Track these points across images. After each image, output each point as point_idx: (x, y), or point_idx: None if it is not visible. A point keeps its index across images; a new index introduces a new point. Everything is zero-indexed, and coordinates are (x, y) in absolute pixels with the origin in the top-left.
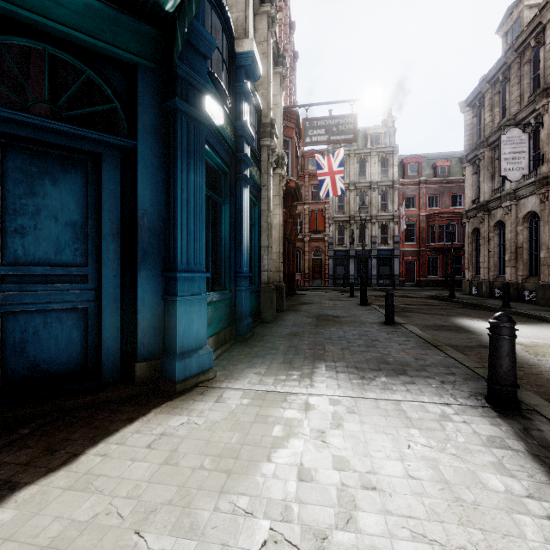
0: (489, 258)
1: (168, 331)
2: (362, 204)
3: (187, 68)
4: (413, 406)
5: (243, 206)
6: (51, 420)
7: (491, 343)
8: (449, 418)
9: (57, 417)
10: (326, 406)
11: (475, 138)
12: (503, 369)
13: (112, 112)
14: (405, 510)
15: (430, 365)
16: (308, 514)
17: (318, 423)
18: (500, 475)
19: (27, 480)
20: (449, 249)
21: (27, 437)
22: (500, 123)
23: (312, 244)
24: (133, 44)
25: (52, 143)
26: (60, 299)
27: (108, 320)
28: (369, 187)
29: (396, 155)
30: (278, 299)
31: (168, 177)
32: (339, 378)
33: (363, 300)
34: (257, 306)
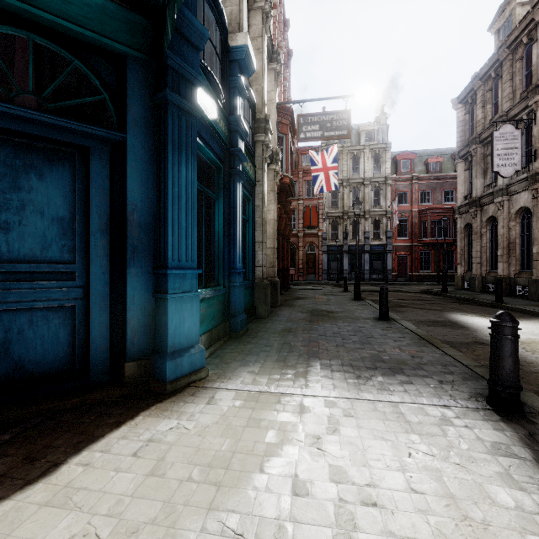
0: (481, 253)
1: (158, 329)
2: (355, 200)
3: (178, 59)
4: (412, 408)
5: (237, 202)
6: (34, 424)
7: (493, 343)
8: (449, 421)
9: (41, 420)
10: (321, 409)
11: (467, 135)
12: (505, 370)
13: (101, 104)
14: (409, 530)
15: (426, 363)
16: (303, 536)
17: (313, 427)
18: (509, 488)
19: (1, 495)
20: (441, 244)
21: (7, 444)
22: (492, 119)
23: (306, 239)
24: (122, 34)
25: (38, 136)
26: (46, 297)
27: (97, 318)
28: (363, 183)
29: (389, 151)
30: (273, 294)
31: (158, 171)
32: (334, 377)
33: (357, 295)
34: (251, 301)
